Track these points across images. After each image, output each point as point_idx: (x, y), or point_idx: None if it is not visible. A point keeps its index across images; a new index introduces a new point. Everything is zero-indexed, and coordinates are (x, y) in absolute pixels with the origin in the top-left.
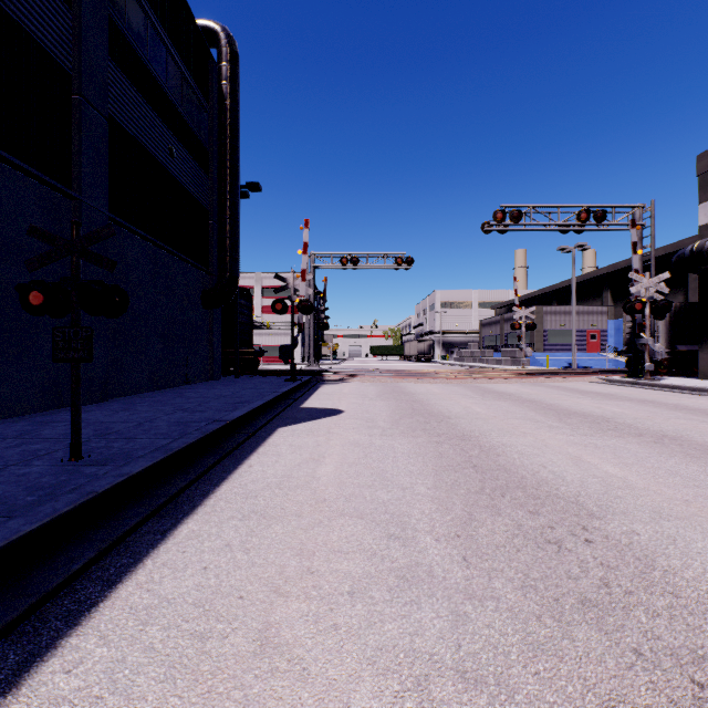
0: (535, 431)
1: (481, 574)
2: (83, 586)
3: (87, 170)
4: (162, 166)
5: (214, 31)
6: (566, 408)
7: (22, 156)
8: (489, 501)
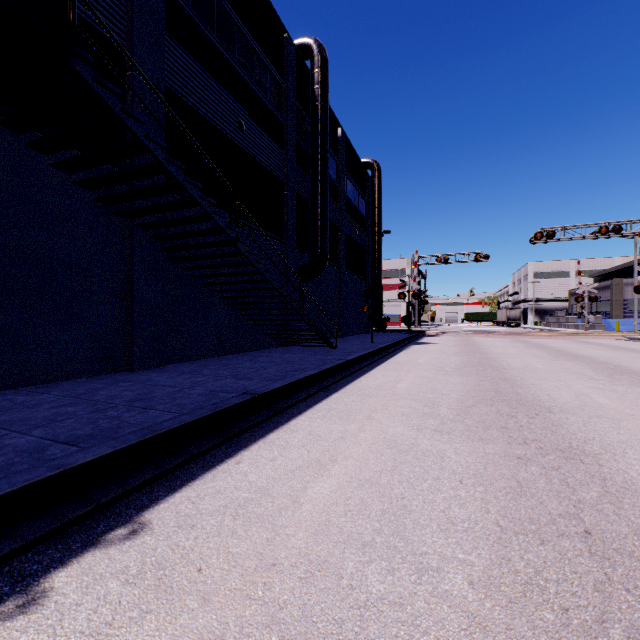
0: (508, 348)
1: (455, 354)
2: (395, 352)
3: (342, 257)
4: (354, 240)
5: (370, 164)
6: (545, 345)
7: (332, 261)
8: (467, 352)
